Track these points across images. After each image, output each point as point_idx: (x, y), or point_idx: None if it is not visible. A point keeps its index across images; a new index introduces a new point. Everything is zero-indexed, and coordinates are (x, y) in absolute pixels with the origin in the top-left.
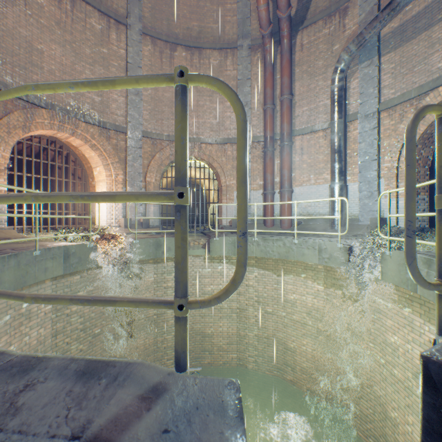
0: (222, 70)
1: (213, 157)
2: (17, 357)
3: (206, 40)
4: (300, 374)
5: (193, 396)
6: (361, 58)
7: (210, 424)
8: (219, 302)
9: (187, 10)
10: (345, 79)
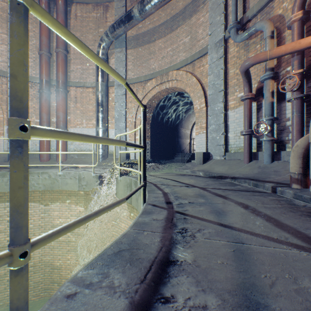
0: None
1: None
2: None
3: None
4: None
5: None
6: (116, 45)
7: None
8: None
9: None
10: (107, 55)
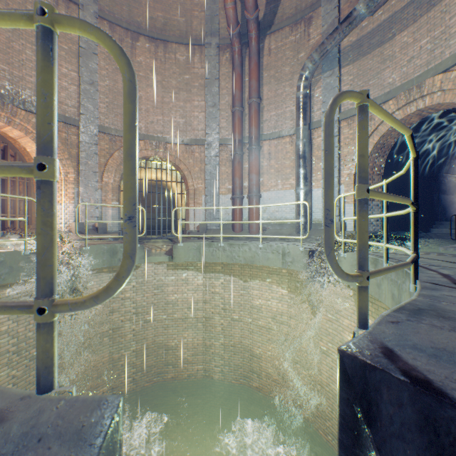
0: (190, 67)
1: (180, 159)
2: None
3: (172, 33)
4: (266, 380)
5: (43, 424)
6: (324, 68)
7: None
8: (97, 302)
9: None
10: (310, 87)
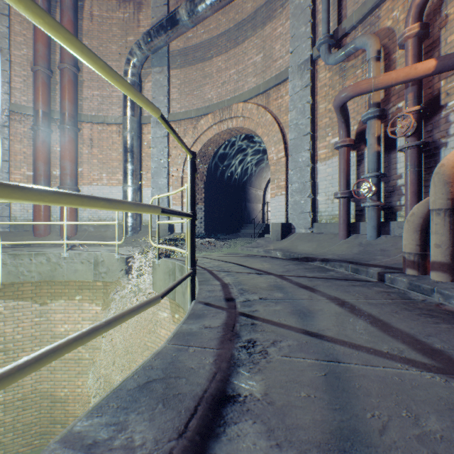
0: None
1: None
2: None
3: None
4: None
5: None
6: (154, 62)
7: None
8: None
9: None
10: (140, 77)
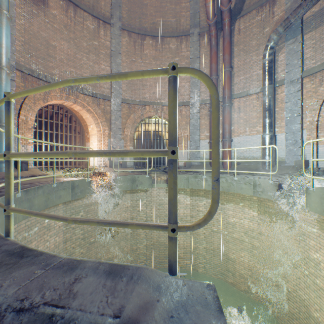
0: (178, 52)
1: None
2: (64, 259)
3: (166, 31)
4: (239, 279)
5: (184, 293)
6: (287, 37)
7: (201, 314)
8: (199, 227)
9: (153, 10)
10: (274, 53)
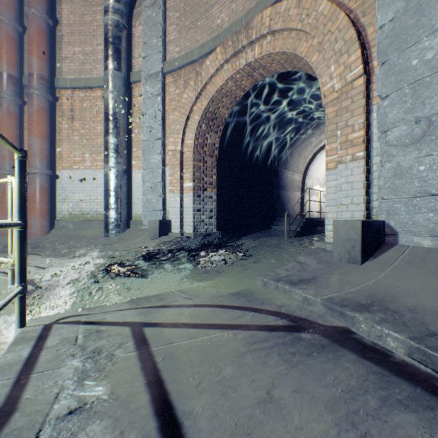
0: None
1: None
2: None
3: None
4: None
5: None
6: None
7: None
8: None
9: None
10: (130, 19)
